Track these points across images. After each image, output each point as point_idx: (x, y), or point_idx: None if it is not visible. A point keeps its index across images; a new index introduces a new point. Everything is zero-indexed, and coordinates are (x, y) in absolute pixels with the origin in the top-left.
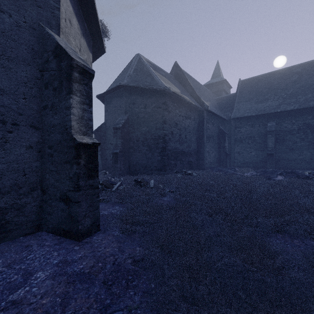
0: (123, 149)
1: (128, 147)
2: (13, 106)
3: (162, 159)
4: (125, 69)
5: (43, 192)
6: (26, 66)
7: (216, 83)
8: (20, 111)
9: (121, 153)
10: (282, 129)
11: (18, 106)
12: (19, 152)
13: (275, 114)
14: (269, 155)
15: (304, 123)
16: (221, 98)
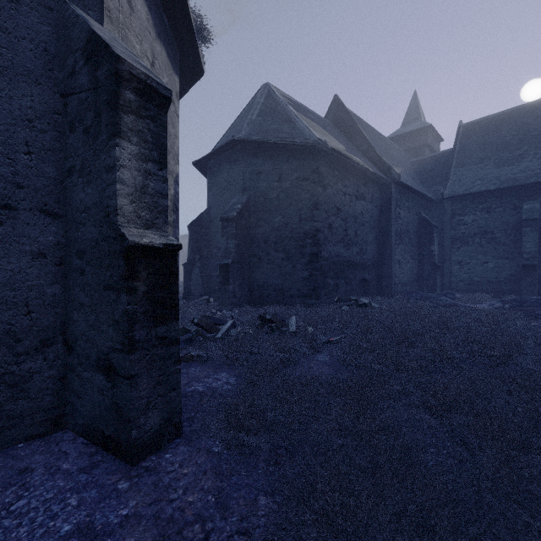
0: (239, 258)
1: (249, 254)
2: (2, 169)
3: (311, 276)
4: (244, 112)
5: (68, 348)
6: (32, 86)
7: (411, 133)
8: (18, 180)
9: (236, 265)
10: None
11: (14, 170)
12: (17, 265)
13: (539, 185)
14: (527, 267)
15: None
16: (422, 161)
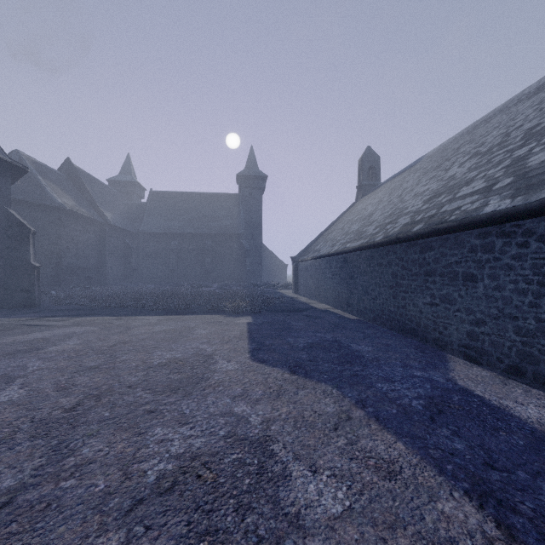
0: None
1: None
2: None
3: (56, 275)
4: None
5: (5, 289)
6: None
7: (125, 182)
8: None
9: None
10: (183, 248)
11: None
12: None
13: (178, 234)
14: (172, 270)
15: (197, 245)
16: (130, 205)
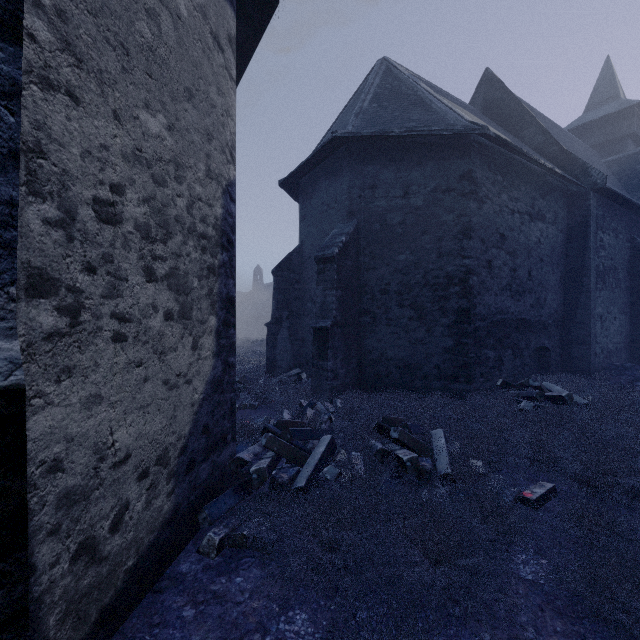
0: (342, 318)
1: (358, 310)
2: None
3: (458, 346)
4: (350, 103)
5: None
6: None
7: (603, 120)
8: None
9: (338, 328)
10: None
11: None
12: None
13: None
14: None
15: None
16: (625, 159)
